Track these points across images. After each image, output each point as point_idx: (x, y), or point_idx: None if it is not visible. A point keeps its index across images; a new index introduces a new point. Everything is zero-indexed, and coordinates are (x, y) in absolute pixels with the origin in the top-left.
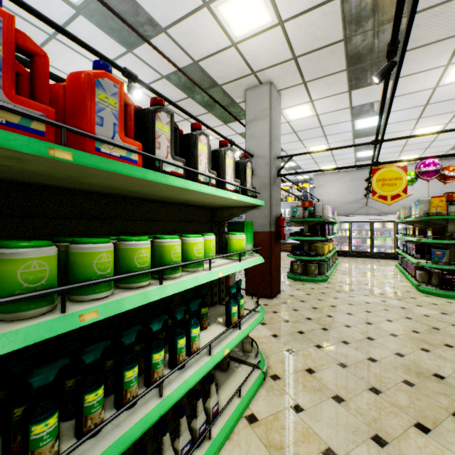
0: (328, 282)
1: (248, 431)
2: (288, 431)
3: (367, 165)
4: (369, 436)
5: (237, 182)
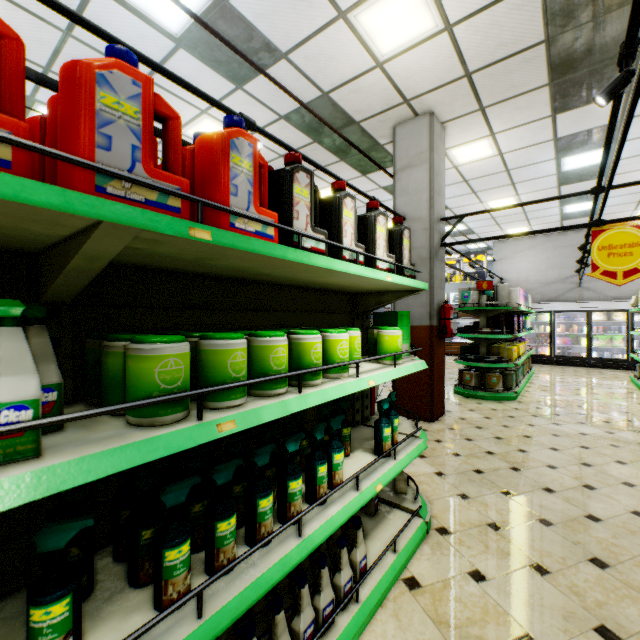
0: (517, 401)
1: (408, 599)
2: (466, 606)
3: (582, 225)
4: (590, 627)
5: (390, 258)
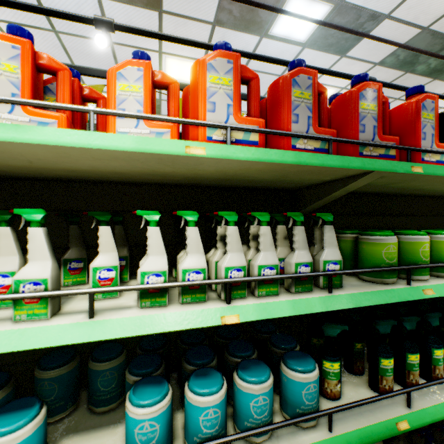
0: None
1: None
2: None
3: None
4: None
5: None
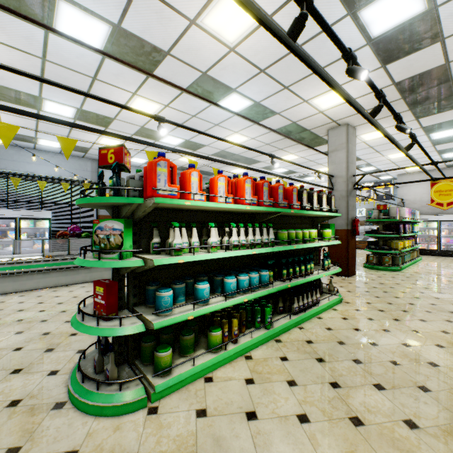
0: (400, 272)
1: (333, 311)
2: (352, 313)
3: (426, 180)
4: (391, 318)
5: (327, 207)
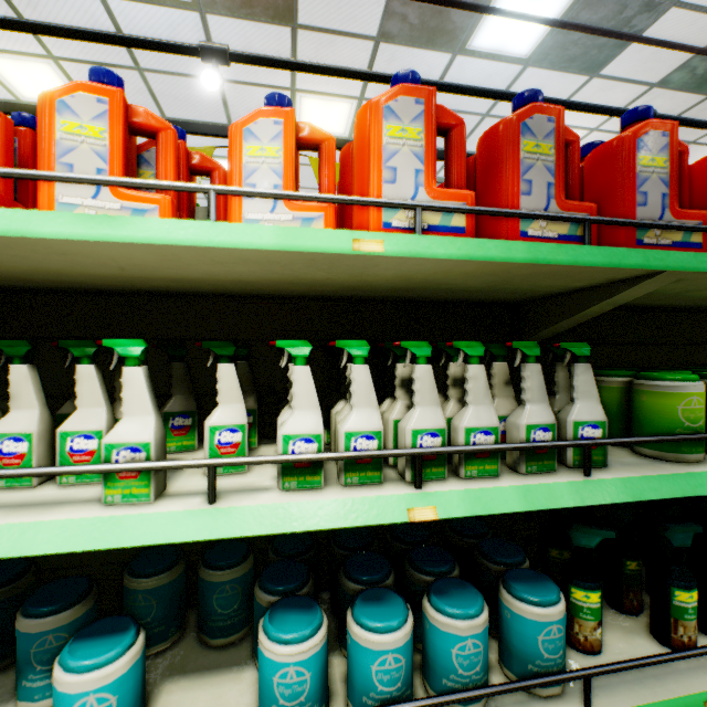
0: None
1: None
2: None
3: None
4: None
5: None
